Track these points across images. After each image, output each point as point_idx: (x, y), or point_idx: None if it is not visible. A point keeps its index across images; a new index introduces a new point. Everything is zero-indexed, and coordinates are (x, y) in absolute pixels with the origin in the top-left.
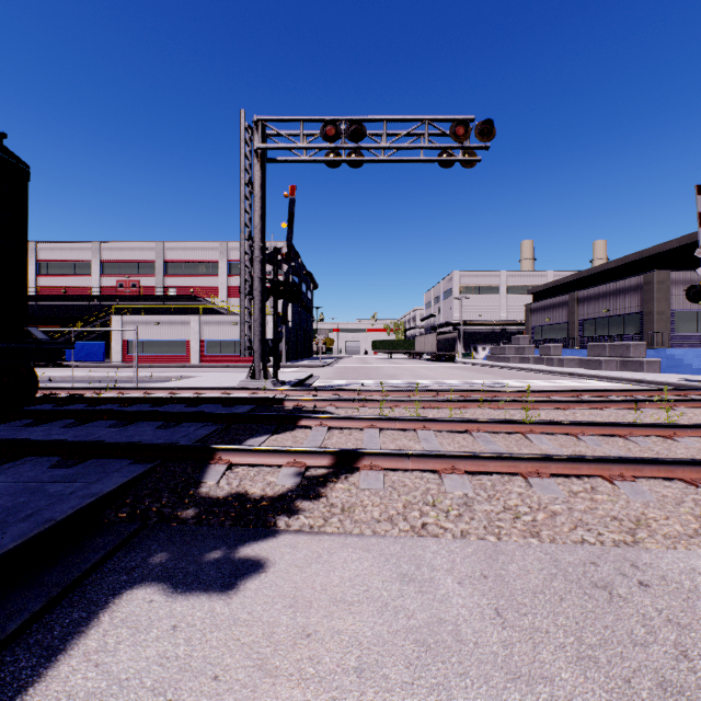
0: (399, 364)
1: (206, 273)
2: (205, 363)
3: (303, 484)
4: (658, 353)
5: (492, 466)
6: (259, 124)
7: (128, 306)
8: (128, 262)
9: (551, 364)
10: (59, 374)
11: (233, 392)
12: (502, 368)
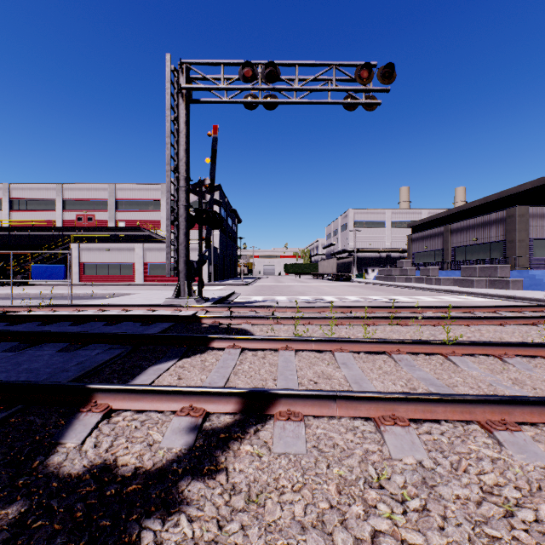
0: (306, 283)
1: (150, 209)
2: (148, 282)
3: (198, 445)
4: (521, 273)
5: (440, 411)
6: (183, 66)
7: (84, 235)
8: (86, 200)
9: (430, 283)
10: (16, 291)
11: (158, 309)
12: (390, 286)
